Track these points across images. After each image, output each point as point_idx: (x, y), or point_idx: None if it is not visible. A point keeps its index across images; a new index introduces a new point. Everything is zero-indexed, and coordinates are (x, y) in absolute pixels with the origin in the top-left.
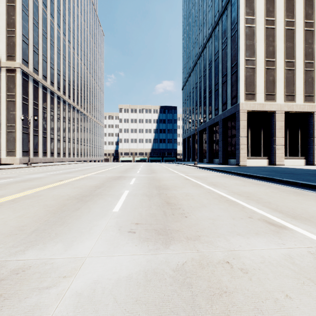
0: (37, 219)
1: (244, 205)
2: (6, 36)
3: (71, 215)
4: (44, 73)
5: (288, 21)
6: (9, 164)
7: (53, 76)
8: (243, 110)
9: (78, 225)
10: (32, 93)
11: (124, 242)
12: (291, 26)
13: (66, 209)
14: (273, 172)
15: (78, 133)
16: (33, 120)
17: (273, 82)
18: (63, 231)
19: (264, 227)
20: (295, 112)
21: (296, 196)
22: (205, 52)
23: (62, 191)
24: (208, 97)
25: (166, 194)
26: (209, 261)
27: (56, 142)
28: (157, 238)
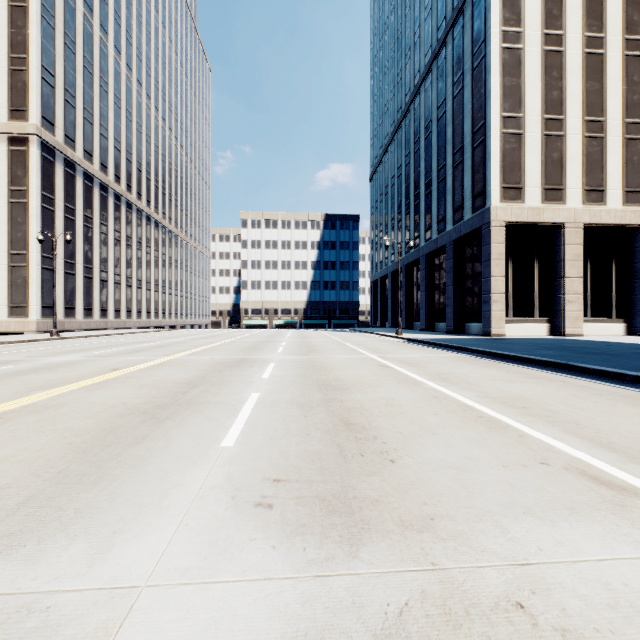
0: (40, 469)
1: (521, 430)
2: (9, 69)
3: (122, 457)
4: (88, 146)
5: (590, 38)
6: (14, 332)
7: (106, 152)
8: (497, 221)
9: (136, 486)
10: (62, 187)
11: (243, 537)
12: (597, 47)
13: (114, 439)
14: (564, 351)
15: (157, 269)
16: (65, 243)
17: (560, 164)
18: (97, 504)
19: (586, 492)
20: (604, 226)
21: (632, 406)
22: (418, 103)
23: (114, 395)
24: (424, 195)
25: (341, 402)
26: (468, 601)
27: (112, 288)
28: (328, 525)
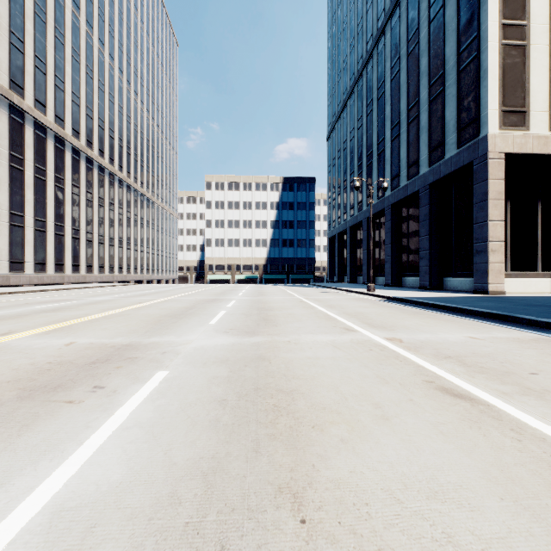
0: None
1: None
2: None
3: None
4: (40, 95)
5: None
6: None
7: (62, 105)
8: (496, 152)
9: None
10: (7, 135)
11: None
12: None
13: None
14: None
15: (121, 225)
16: (11, 194)
17: None
18: None
19: None
20: None
21: None
22: (382, 45)
23: None
24: (390, 141)
25: None
26: None
27: (70, 242)
28: None
